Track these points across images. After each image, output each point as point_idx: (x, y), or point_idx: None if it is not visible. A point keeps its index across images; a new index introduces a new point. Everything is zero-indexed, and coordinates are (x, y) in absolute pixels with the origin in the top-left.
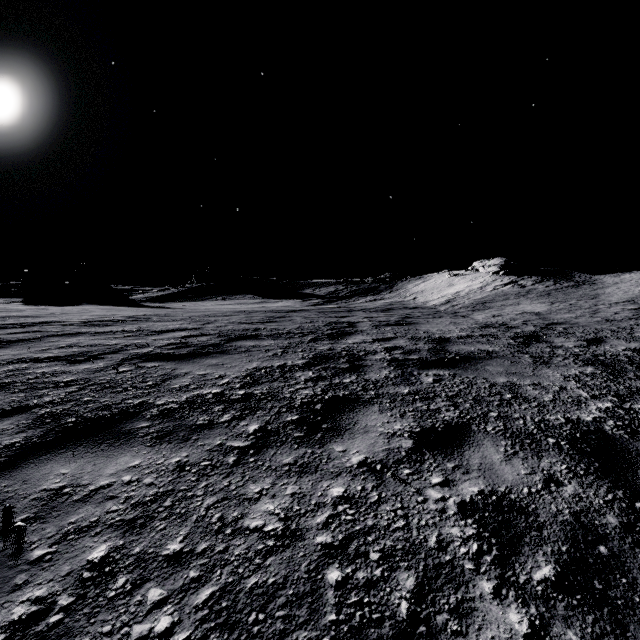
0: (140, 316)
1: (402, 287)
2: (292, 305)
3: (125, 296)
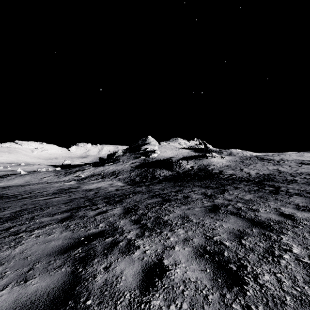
0: None
1: None
2: None
3: None
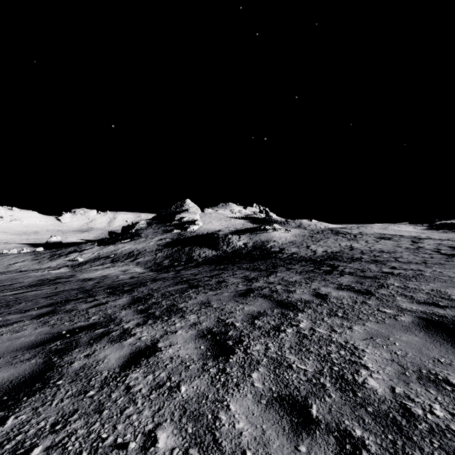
0: (369, 273)
1: None
2: None
3: None
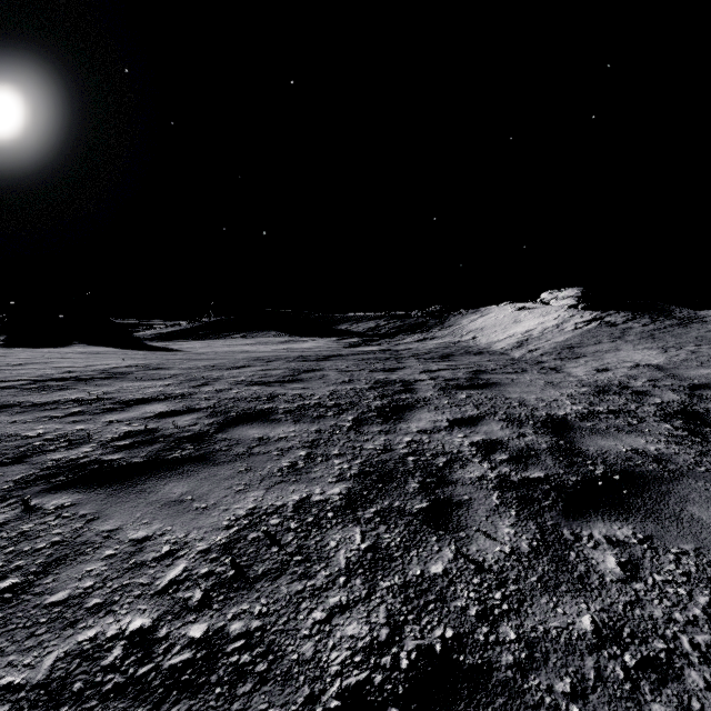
0: (120, 369)
1: (455, 323)
2: (325, 346)
3: (130, 332)
